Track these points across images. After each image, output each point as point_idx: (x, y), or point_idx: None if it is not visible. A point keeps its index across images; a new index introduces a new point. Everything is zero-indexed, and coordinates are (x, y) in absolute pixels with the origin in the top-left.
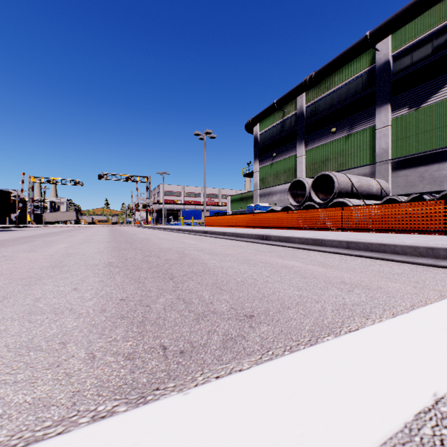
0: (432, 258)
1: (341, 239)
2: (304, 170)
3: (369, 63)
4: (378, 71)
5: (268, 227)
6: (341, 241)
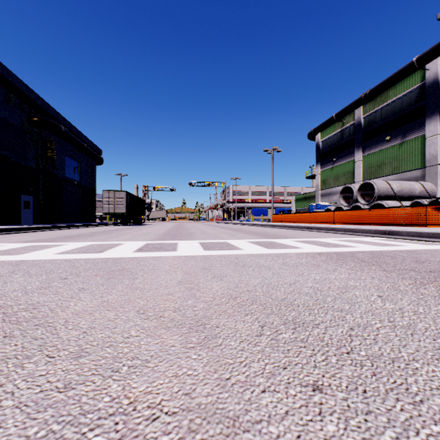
0: (370, 234)
1: (342, 227)
2: (361, 173)
3: (420, 79)
4: (428, 87)
5: (321, 222)
6: (342, 228)
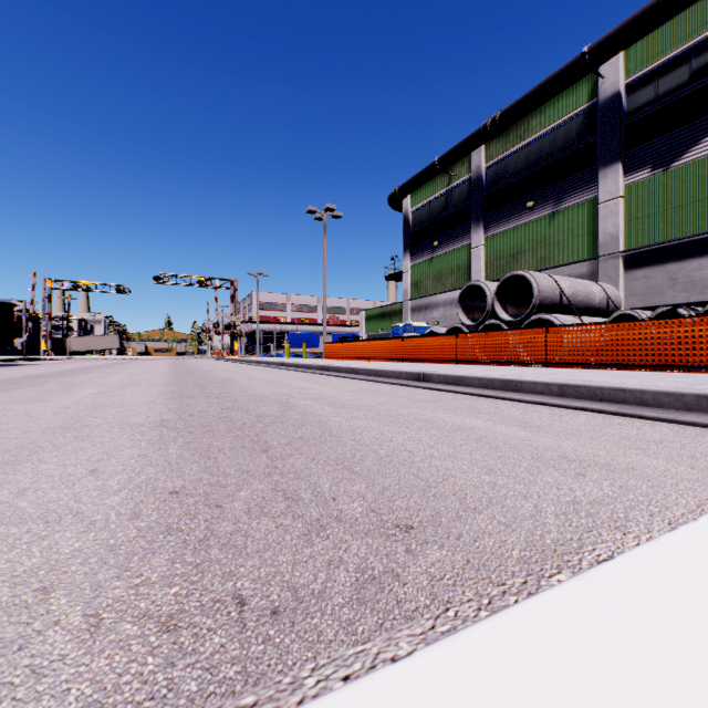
0: (707, 414)
1: (549, 381)
2: (482, 268)
3: (588, 97)
4: (603, 110)
5: (426, 360)
6: (549, 383)
